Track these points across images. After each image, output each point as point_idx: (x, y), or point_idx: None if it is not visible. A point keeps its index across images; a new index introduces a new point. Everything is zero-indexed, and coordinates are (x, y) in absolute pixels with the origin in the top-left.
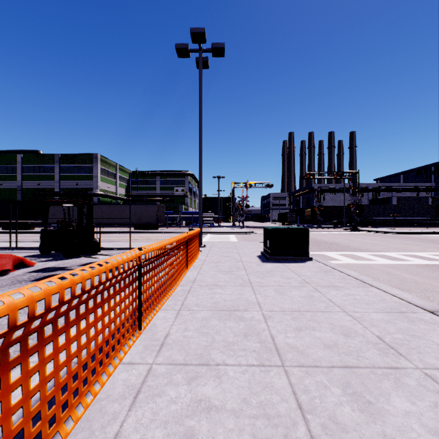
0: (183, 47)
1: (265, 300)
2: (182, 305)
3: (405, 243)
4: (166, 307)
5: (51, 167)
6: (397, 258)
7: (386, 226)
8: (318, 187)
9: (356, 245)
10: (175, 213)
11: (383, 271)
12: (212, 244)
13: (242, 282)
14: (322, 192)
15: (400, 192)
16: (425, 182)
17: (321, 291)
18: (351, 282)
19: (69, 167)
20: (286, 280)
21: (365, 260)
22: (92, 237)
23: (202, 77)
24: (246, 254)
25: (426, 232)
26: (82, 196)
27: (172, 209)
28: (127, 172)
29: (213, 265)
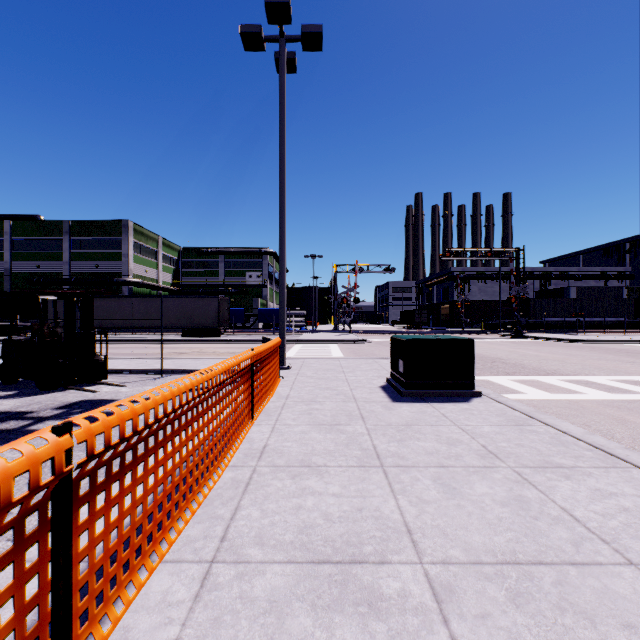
0: (253, 31)
1: (421, 518)
2: (223, 540)
3: (609, 359)
4: (180, 550)
5: (56, 241)
6: (615, 387)
7: (563, 330)
8: (461, 273)
9: (533, 362)
10: (247, 311)
11: (609, 418)
12: (302, 363)
13: (361, 456)
14: (466, 280)
15: (580, 280)
16: (616, 265)
17: (536, 484)
18: (584, 455)
19: (85, 240)
20: (449, 447)
21: (565, 393)
22: (91, 354)
23: (284, 82)
24: (361, 382)
25: (629, 341)
26: (105, 285)
27: (243, 305)
28: (176, 249)
29: (303, 408)
